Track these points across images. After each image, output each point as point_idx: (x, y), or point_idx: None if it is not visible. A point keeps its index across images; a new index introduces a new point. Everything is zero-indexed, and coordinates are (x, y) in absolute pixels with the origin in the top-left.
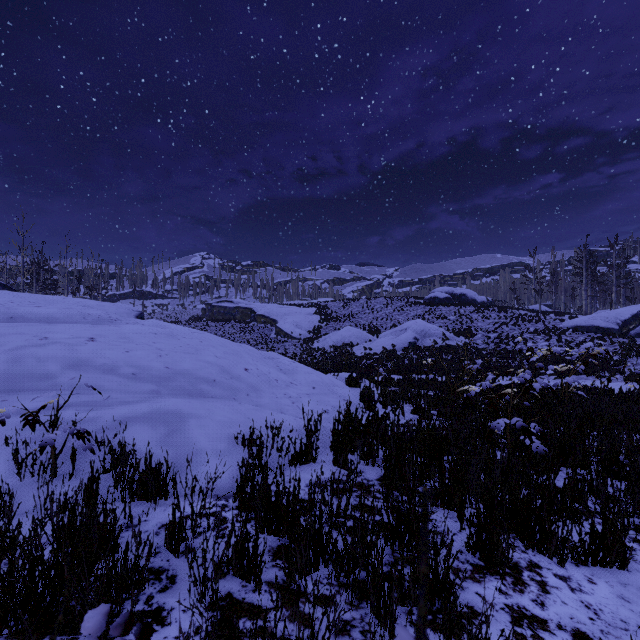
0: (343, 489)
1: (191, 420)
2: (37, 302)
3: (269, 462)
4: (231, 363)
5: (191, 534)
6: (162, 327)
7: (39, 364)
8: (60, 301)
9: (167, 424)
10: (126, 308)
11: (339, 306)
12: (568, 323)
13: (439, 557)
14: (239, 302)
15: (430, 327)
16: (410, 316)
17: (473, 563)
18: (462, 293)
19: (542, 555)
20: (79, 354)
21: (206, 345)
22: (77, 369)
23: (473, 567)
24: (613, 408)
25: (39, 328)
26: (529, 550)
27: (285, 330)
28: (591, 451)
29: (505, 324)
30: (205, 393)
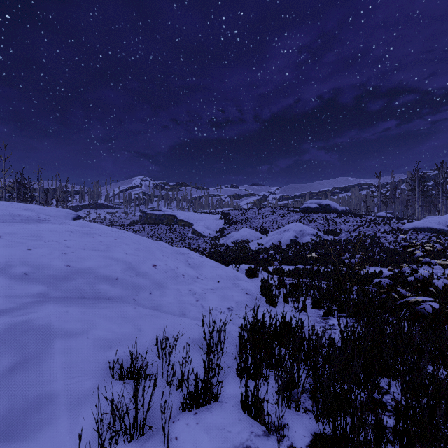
0: None
1: (57, 341)
2: None
3: (153, 407)
4: (140, 259)
5: None
6: (86, 226)
7: None
8: (6, 205)
9: (20, 349)
10: (65, 212)
11: (238, 213)
12: (408, 225)
13: None
14: (166, 210)
15: (306, 228)
16: (290, 220)
17: None
18: (327, 204)
19: None
20: None
21: (119, 242)
22: None
23: None
24: None
25: None
26: None
27: (198, 231)
28: None
29: (361, 226)
30: (102, 294)
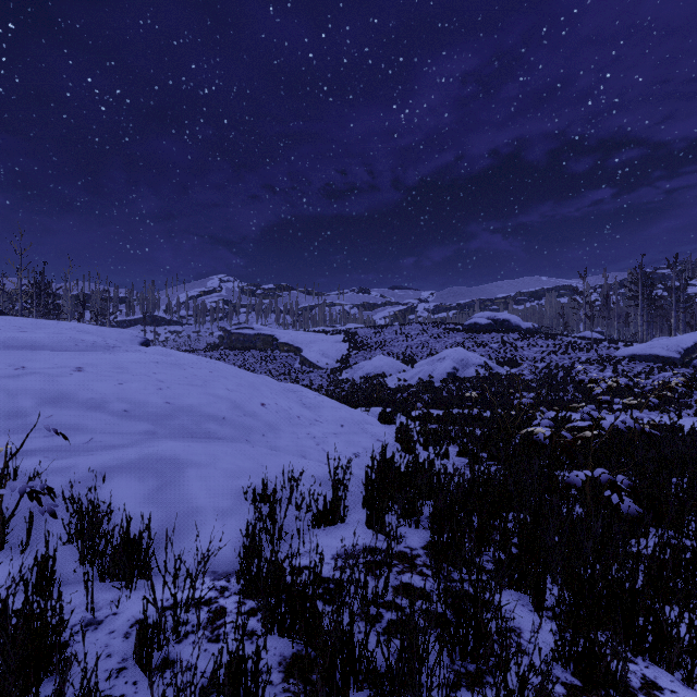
0: (381, 569)
1: (189, 469)
2: (23, 326)
3: (286, 523)
4: (245, 397)
5: (174, 636)
6: (168, 355)
7: (9, 399)
8: (53, 326)
9: (159, 475)
10: (129, 334)
11: (370, 333)
12: (624, 351)
13: (527, 690)
14: (260, 329)
15: (471, 356)
16: (448, 344)
17: (565, 682)
18: (505, 319)
19: (658, 667)
20: (60, 387)
21: (217, 376)
22: (56, 405)
23: (567, 689)
24: (696, 451)
25: (18, 356)
26: (638, 658)
27: (310, 359)
28: (689, 509)
29: (554, 353)
30: (212, 434)
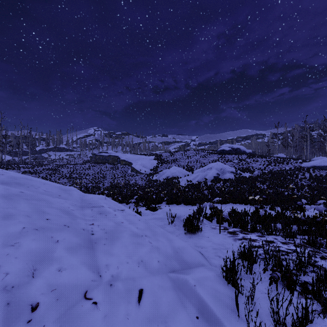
0: None
1: None
2: None
3: None
4: None
5: None
6: None
7: None
8: None
9: None
10: None
11: (168, 155)
12: (307, 164)
13: None
14: (111, 153)
15: (226, 167)
16: (210, 160)
17: None
18: (237, 147)
19: None
20: None
21: None
22: None
23: None
24: None
25: None
26: None
27: (136, 168)
28: None
29: (269, 165)
30: None
